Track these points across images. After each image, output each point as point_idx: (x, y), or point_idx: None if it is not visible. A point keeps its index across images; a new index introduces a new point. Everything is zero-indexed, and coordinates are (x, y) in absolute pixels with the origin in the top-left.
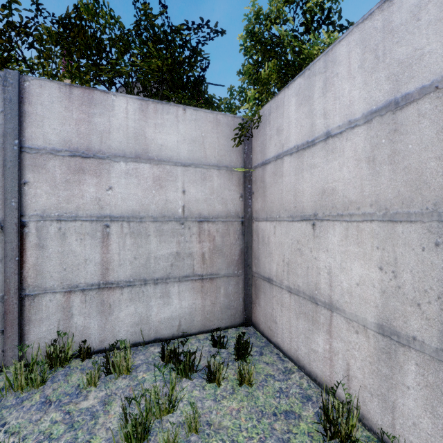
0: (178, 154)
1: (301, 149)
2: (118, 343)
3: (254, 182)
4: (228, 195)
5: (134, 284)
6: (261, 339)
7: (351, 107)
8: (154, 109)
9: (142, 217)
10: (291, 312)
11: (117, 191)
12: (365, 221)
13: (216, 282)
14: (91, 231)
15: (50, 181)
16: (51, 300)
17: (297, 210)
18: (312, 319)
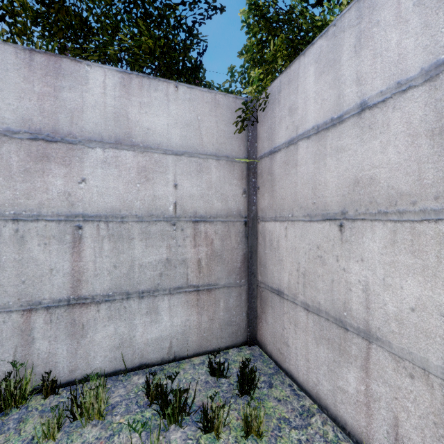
0: (169, 140)
1: (323, 129)
2: (93, 372)
3: (259, 175)
4: (228, 190)
5: (114, 299)
6: (269, 363)
7: (401, 63)
8: (138, 84)
9: (124, 216)
10: (309, 335)
11: (92, 184)
12: (425, 221)
13: (214, 294)
14: (58, 234)
15: (4, 170)
16: (5, 322)
17: (318, 207)
18: (339, 348)
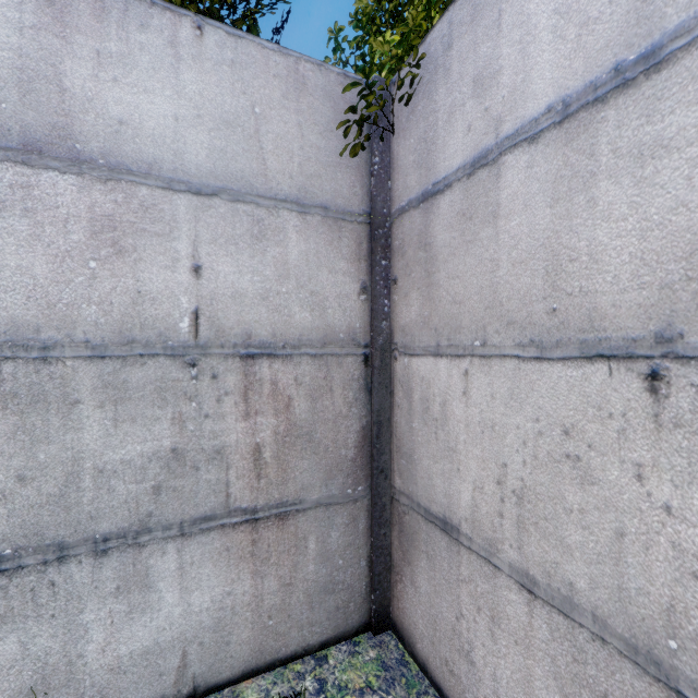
0: (180, 155)
1: (584, 104)
2: None
3: (397, 251)
4: (327, 285)
5: (18, 566)
6: (421, 692)
7: None
8: (93, 3)
9: (51, 345)
10: (536, 661)
11: None
12: None
13: (295, 525)
14: None
15: None
16: None
17: (566, 320)
18: None
